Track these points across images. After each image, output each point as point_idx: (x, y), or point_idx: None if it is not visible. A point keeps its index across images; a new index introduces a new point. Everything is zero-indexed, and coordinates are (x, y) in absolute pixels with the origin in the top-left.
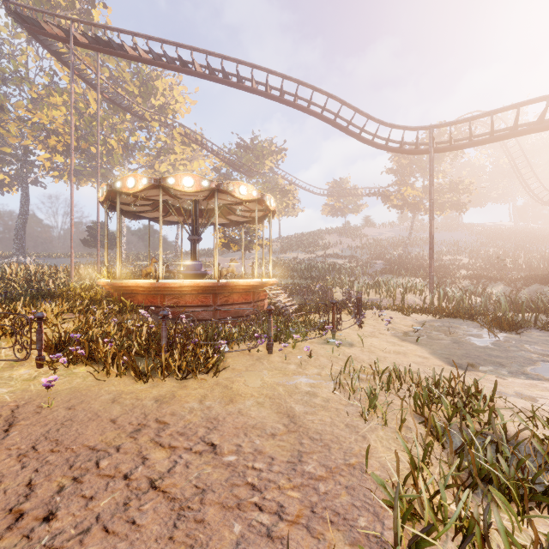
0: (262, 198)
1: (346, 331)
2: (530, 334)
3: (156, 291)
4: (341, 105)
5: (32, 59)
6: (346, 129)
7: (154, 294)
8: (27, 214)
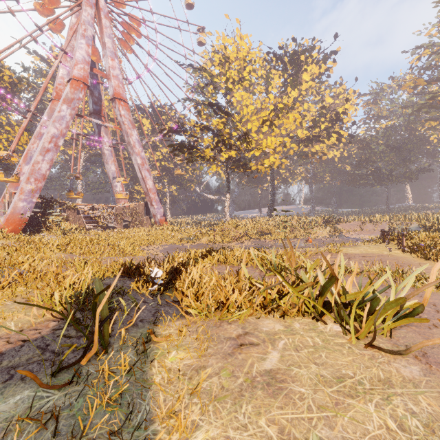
0: None
1: None
2: None
3: None
4: None
5: None
6: None
7: None
8: None
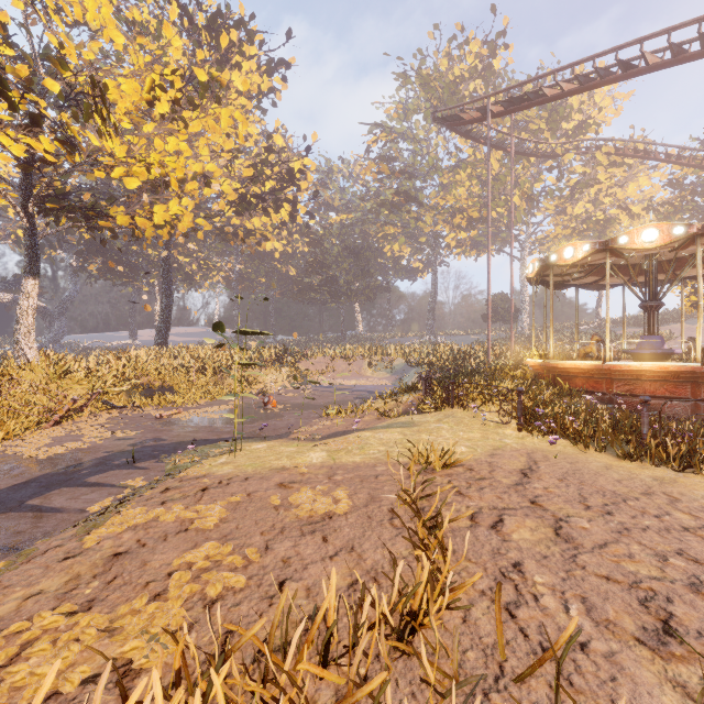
0: None
1: None
2: None
3: (600, 374)
4: None
5: (441, 147)
6: None
7: (597, 378)
8: (436, 296)
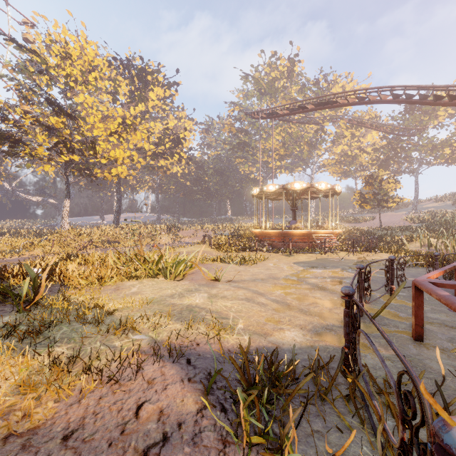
0: (311, 186)
1: (308, 255)
2: (417, 269)
3: (262, 234)
4: (404, 90)
5: None
6: (419, 102)
7: (263, 236)
8: None
